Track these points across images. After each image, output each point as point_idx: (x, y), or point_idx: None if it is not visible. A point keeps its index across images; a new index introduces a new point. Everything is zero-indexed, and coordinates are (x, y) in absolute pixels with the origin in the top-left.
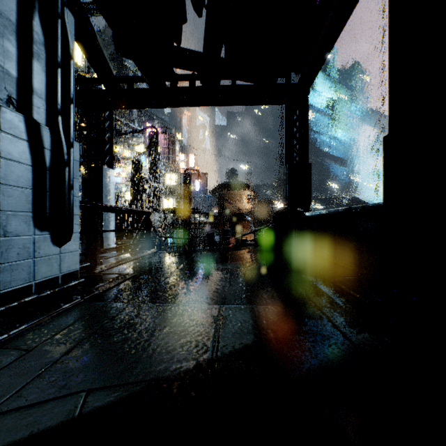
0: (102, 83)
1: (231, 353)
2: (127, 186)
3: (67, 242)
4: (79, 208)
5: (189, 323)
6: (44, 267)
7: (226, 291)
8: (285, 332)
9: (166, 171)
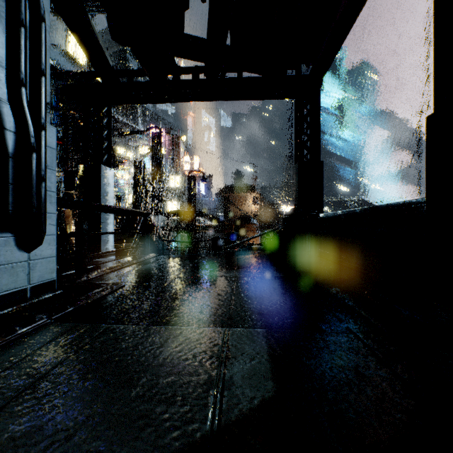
0: (99, 75)
1: (241, 420)
2: (130, 189)
3: (37, 247)
4: (55, 206)
5: (182, 359)
6: (6, 277)
7: (232, 307)
8: (318, 376)
9: (171, 173)
